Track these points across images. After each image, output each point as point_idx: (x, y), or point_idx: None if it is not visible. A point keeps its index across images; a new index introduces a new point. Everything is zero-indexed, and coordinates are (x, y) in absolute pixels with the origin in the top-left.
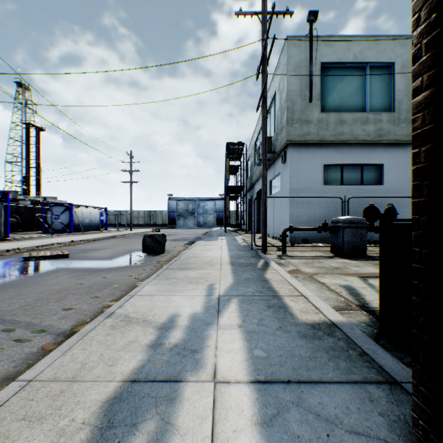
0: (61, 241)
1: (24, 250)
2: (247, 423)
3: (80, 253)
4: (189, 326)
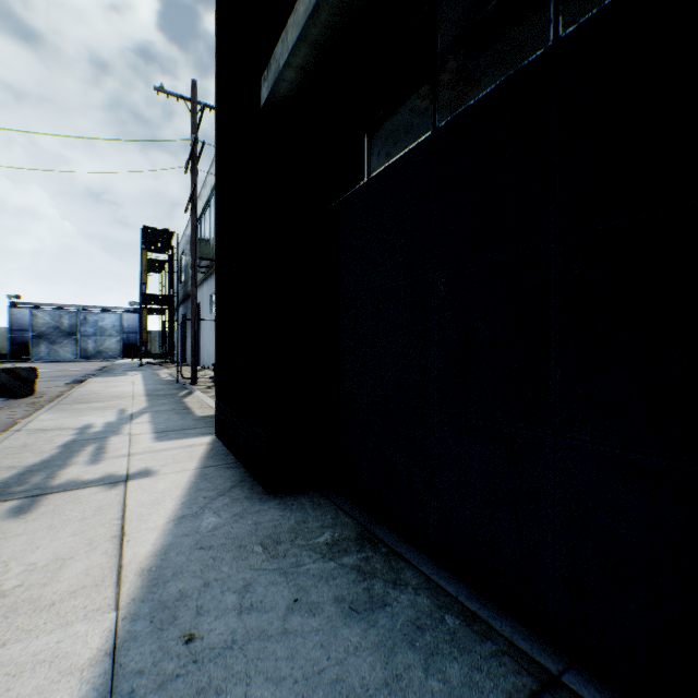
0: None
1: None
2: (149, 439)
3: None
4: (107, 426)
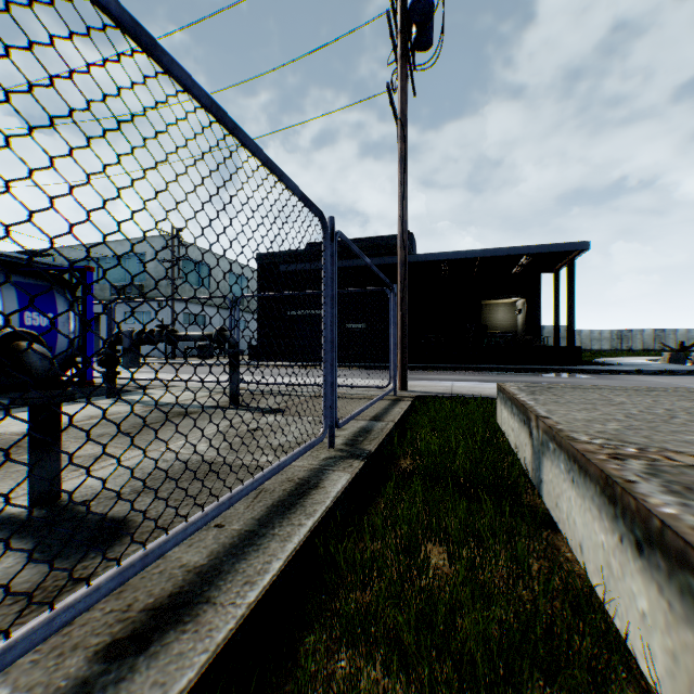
0: None
1: None
2: None
3: None
4: None
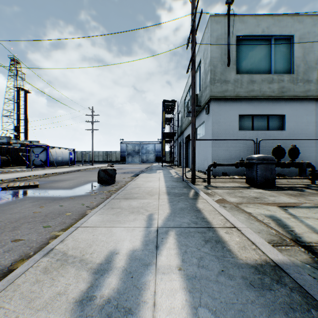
0: (37, 173)
1: (6, 181)
2: None
3: (49, 184)
4: (126, 268)
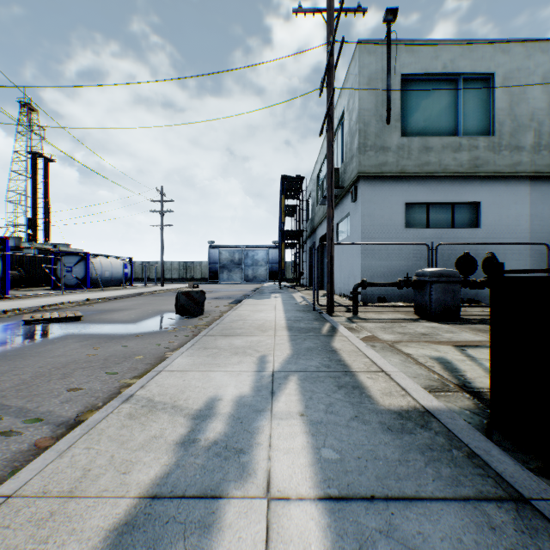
0: (74, 299)
1: (26, 310)
2: None
3: (97, 315)
4: (233, 414)
